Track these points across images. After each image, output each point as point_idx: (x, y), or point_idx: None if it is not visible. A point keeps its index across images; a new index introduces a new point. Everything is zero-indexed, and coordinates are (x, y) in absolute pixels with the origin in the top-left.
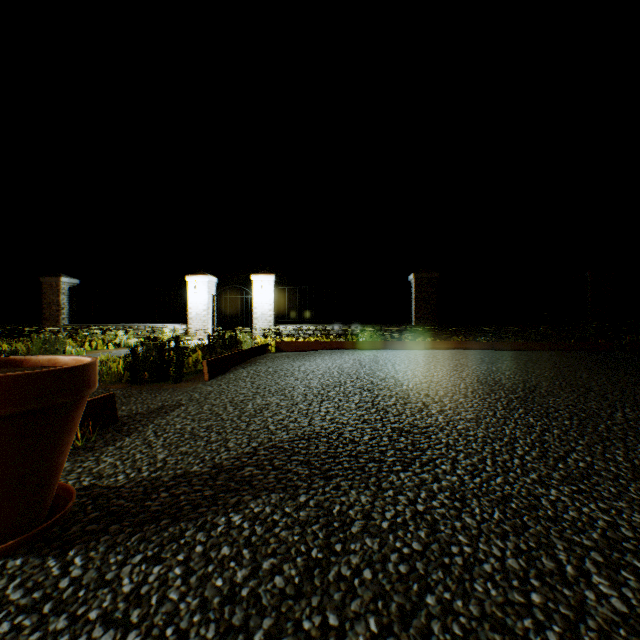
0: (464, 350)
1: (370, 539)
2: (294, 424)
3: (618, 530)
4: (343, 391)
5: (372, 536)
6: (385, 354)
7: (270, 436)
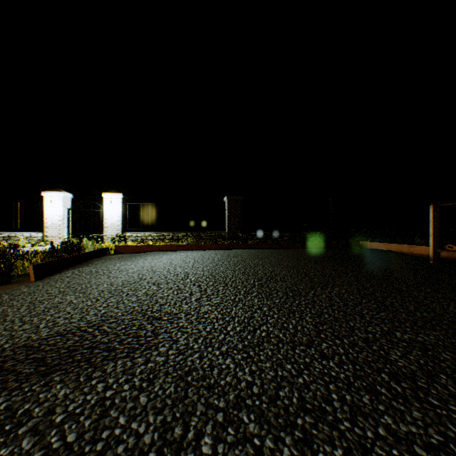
0: (252, 249)
1: (30, 438)
2: (65, 320)
3: (251, 388)
4: (137, 286)
5: (35, 434)
6: (195, 254)
7: (32, 335)
